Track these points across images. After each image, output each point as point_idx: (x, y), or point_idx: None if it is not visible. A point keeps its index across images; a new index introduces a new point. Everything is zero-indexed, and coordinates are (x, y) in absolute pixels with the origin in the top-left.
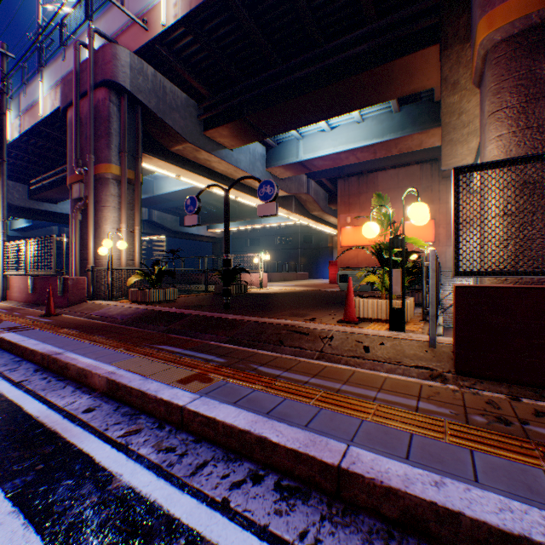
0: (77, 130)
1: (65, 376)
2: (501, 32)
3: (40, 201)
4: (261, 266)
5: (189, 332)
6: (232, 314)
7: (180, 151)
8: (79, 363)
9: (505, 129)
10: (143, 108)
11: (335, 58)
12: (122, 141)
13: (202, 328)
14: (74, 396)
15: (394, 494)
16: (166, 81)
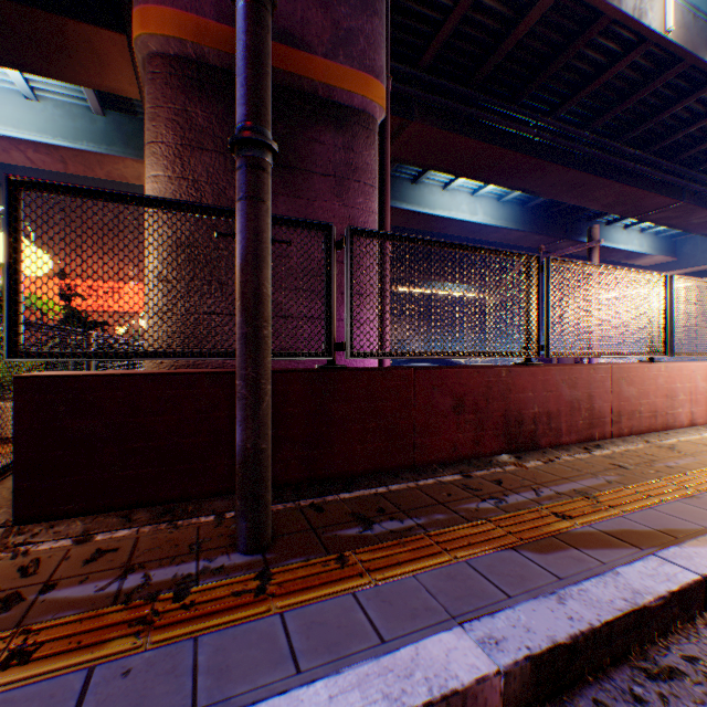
0: None
1: None
2: (159, 43)
3: None
4: None
5: None
6: None
7: None
8: None
9: (163, 171)
10: None
11: None
12: None
13: None
14: None
15: None
16: None
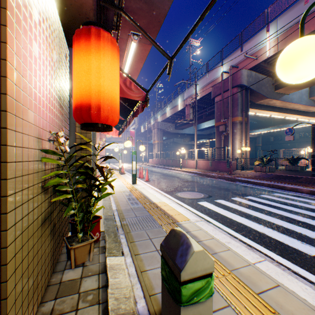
0: (222, 106)
1: (283, 189)
2: None
3: (177, 129)
4: (306, 155)
5: (310, 183)
6: None
7: (260, 102)
8: (288, 186)
9: None
10: (249, 90)
11: None
12: (242, 107)
13: None
14: (298, 193)
15: None
16: (258, 75)
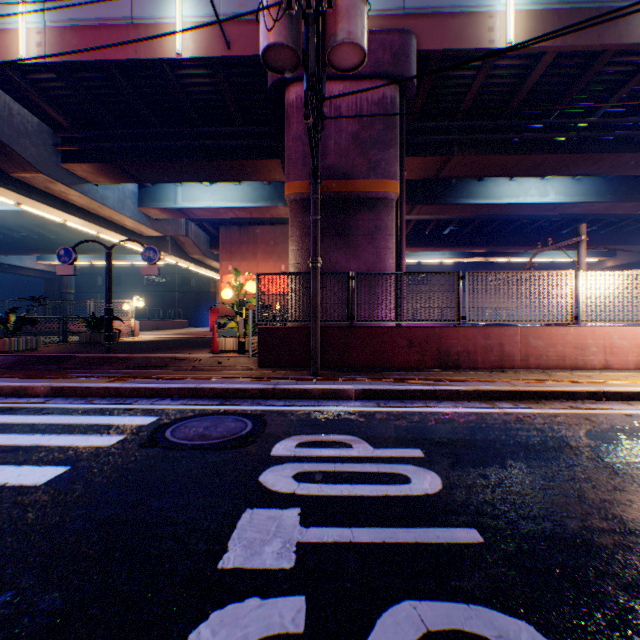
0: None
1: None
2: (294, 196)
3: None
4: (134, 313)
5: (87, 367)
6: (122, 354)
7: (26, 178)
8: (12, 384)
9: (295, 247)
10: None
11: (212, 142)
12: None
13: (98, 363)
14: (26, 399)
15: (213, 389)
16: (13, 102)
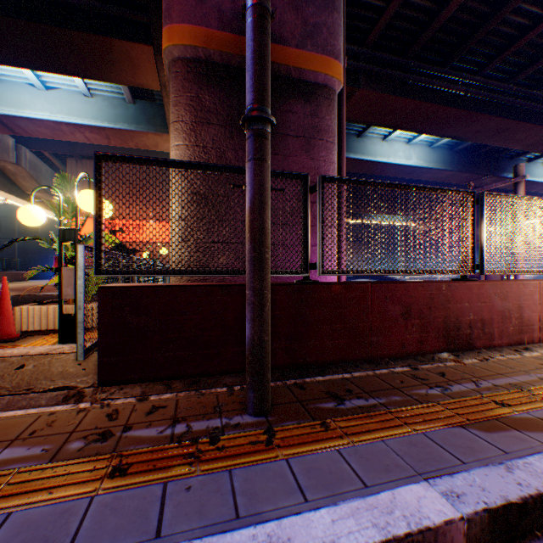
0: None
1: None
2: (180, 51)
3: None
4: None
5: None
6: None
7: None
8: None
9: (183, 141)
10: None
11: None
12: None
13: None
14: None
15: None
16: None
